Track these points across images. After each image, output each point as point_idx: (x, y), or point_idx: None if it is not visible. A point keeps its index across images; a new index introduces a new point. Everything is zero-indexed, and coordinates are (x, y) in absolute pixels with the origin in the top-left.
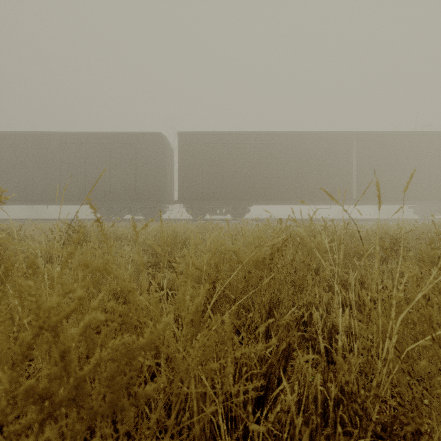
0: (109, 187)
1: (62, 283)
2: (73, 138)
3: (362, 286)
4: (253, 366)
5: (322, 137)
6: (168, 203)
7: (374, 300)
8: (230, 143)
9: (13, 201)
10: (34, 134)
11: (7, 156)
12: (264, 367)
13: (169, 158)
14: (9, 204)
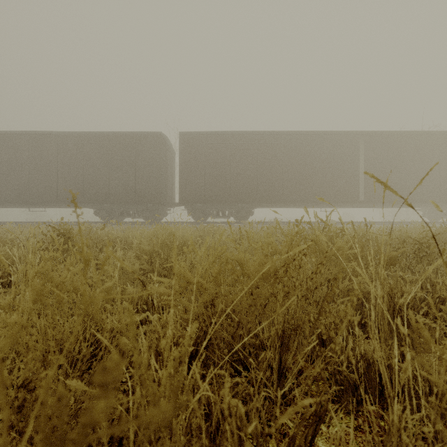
0: (108, 188)
1: (5, 306)
2: (71, 138)
3: (392, 302)
4: (267, 445)
5: (329, 137)
6: (169, 205)
7: (407, 319)
8: (233, 143)
9: (9, 203)
10: (31, 133)
11: (3, 156)
12: (284, 442)
13: (170, 159)
14: (6, 207)
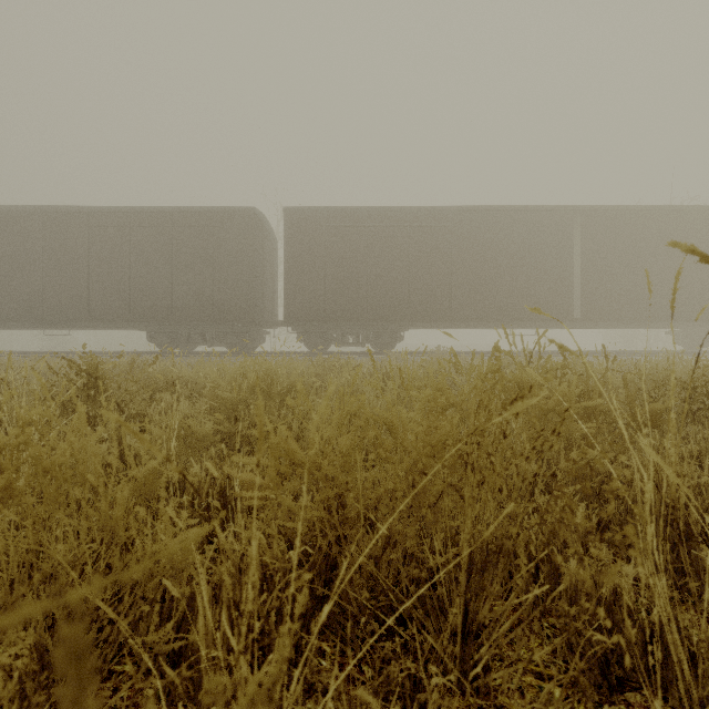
0: (169, 298)
1: None
2: (110, 218)
3: (657, 493)
4: None
5: (524, 216)
6: (268, 326)
7: (687, 525)
8: (371, 226)
9: (11, 322)
10: (45, 210)
11: (1, 247)
12: None
13: (269, 252)
14: (6, 328)
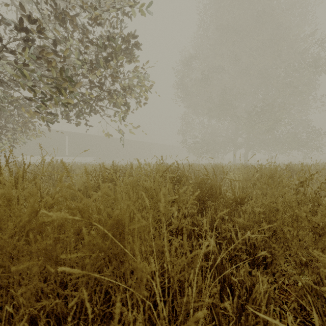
0: None
1: None
2: None
3: None
4: None
5: (54, 131)
6: None
7: None
8: None
9: None
10: None
11: None
12: None
13: None
14: None
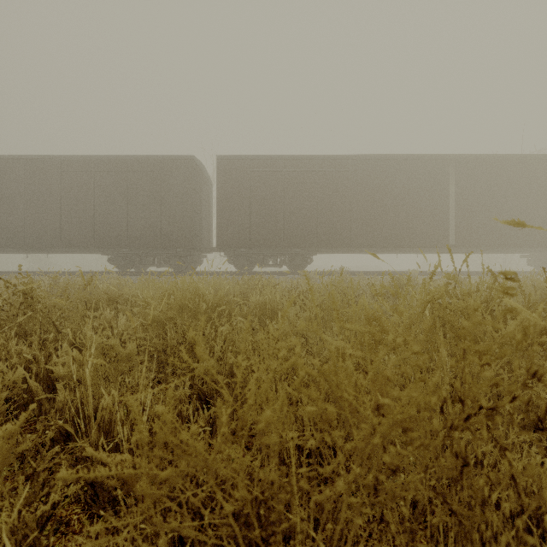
0: (125, 229)
1: None
2: (78, 164)
3: None
4: None
5: (409, 163)
6: (205, 251)
7: None
8: (287, 171)
9: None
10: (26, 158)
11: None
12: None
13: (206, 192)
14: None
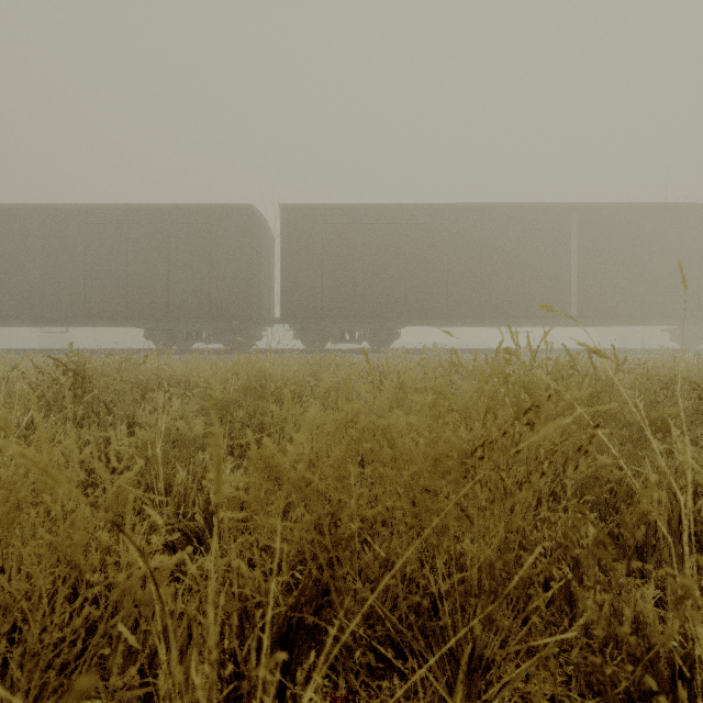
0: (166, 296)
1: None
2: (106, 215)
3: (675, 504)
4: None
5: (521, 213)
6: (265, 323)
7: None
8: (367, 223)
9: (8, 320)
10: (42, 207)
11: None
12: None
13: (266, 249)
14: (3, 325)
